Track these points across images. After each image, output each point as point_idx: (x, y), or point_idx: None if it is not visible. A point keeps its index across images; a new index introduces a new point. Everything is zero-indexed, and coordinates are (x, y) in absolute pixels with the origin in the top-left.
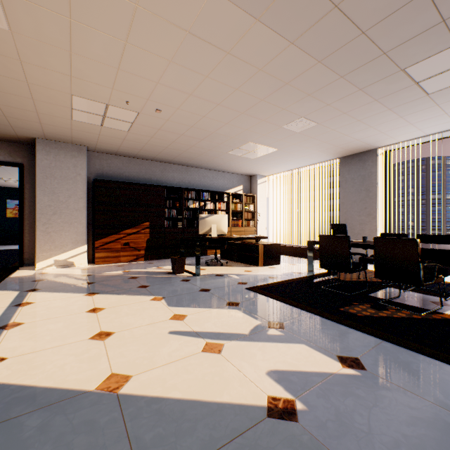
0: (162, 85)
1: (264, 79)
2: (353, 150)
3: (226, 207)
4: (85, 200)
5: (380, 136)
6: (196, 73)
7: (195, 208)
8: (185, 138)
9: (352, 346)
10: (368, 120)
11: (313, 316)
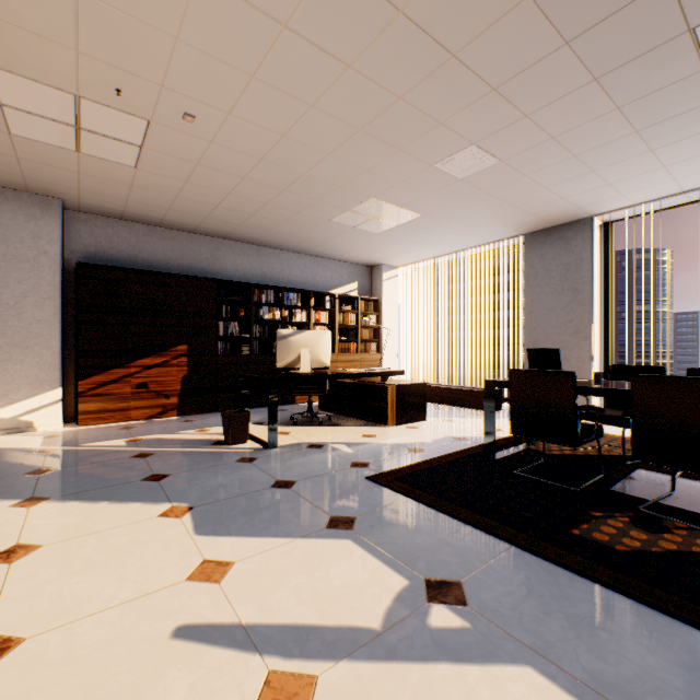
0: (187, 46)
1: (408, 42)
2: (550, 220)
3: (328, 320)
4: (57, 301)
5: (602, 192)
6: (260, 14)
7: (274, 320)
8: (252, 187)
9: (655, 668)
10: (591, 156)
11: (523, 554)
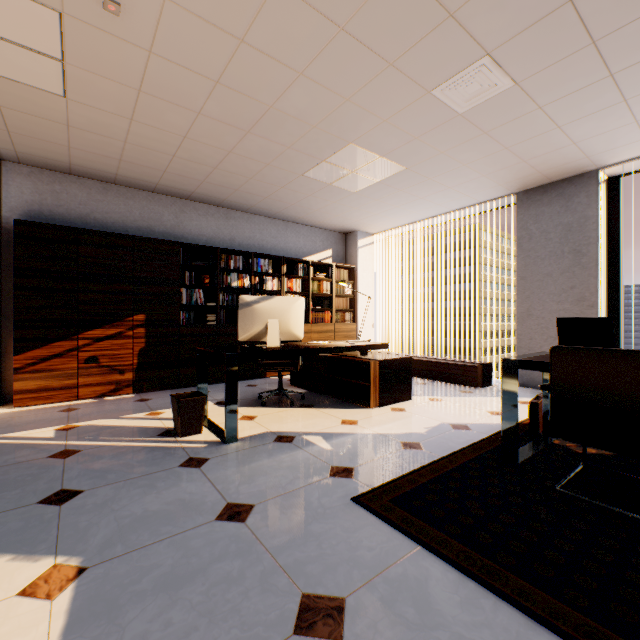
0: None
1: None
2: (550, 174)
3: (301, 288)
4: None
5: (624, 134)
6: None
7: (243, 288)
8: (210, 127)
9: None
10: (631, 75)
11: None
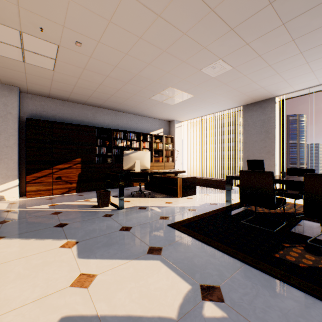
0: (75, 3)
1: (189, 2)
2: (255, 98)
3: (149, 146)
4: (16, 137)
5: (281, 84)
6: None
7: (123, 146)
8: (111, 81)
9: None
10: (277, 65)
11: (251, 269)
